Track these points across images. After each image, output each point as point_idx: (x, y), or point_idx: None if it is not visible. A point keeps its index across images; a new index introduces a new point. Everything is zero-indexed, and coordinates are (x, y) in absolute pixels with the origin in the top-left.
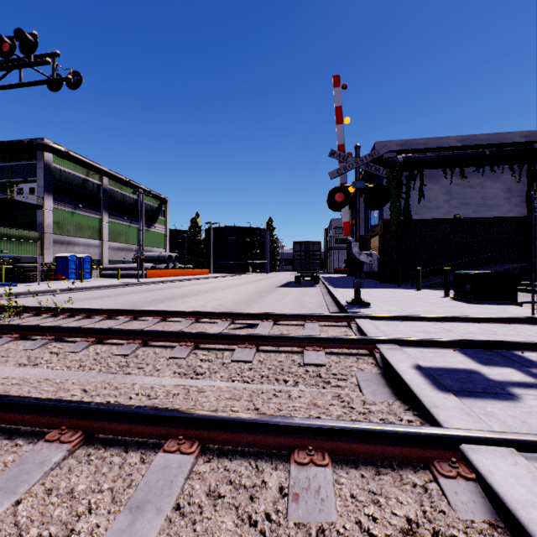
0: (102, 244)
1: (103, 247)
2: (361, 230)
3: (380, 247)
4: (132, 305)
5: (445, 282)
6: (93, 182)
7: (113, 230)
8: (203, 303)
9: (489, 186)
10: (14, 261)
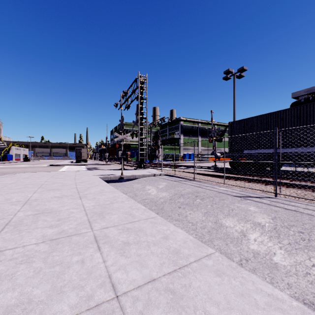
0: (198, 148)
1: (199, 149)
2: None
3: None
4: None
5: None
6: (195, 126)
7: (203, 142)
8: None
9: None
10: (172, 155)
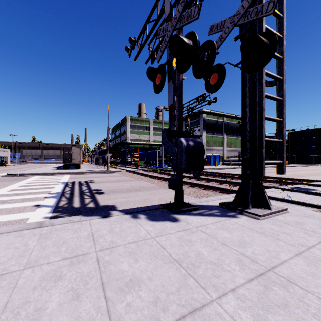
0: (223, 149)
1: (224, 150)
2: None
3: None
4: None
5: None
6: (219, 121)
7: (228, 142)
8: None
9: None
10: None
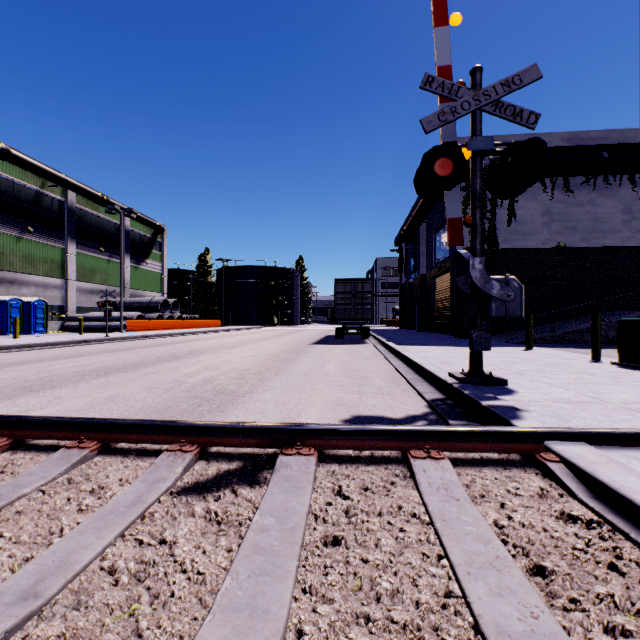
0: (67, 284)
1: (68, 289)
2: (421, 267)
3: (455, 287)
4: (33, 384)
5: (595, 336)
6: (52, 197)
7: (84, 265)
8: (180, 376)
9: (602, 204)
10: None
